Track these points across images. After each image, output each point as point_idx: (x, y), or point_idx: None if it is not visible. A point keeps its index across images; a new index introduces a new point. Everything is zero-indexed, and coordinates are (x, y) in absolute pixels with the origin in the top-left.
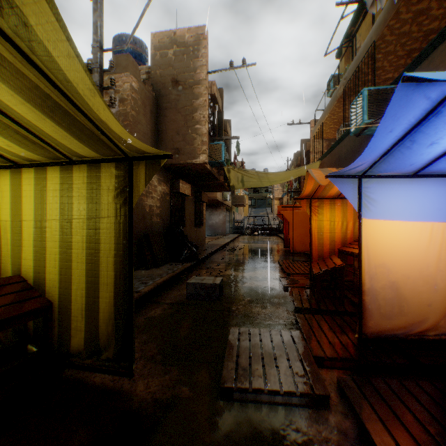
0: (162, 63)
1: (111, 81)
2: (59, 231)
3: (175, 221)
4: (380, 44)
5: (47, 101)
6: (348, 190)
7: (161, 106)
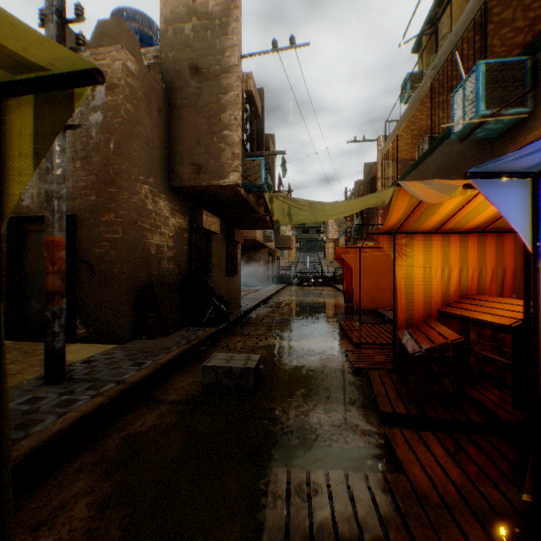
0: (176, 43)
1: (77, 38)
2: None
3: (196, 267)
4: (493, 7)
5: None
6: (510, 203)
7: (174, 104)
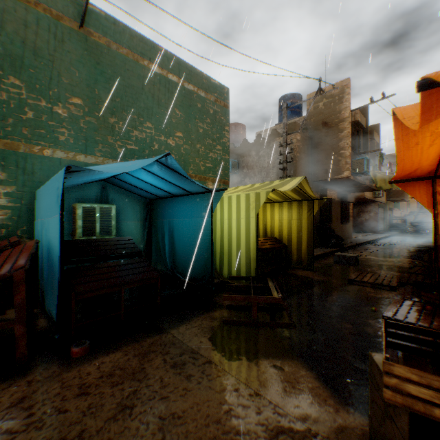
0: (315, 113)
1: (291, 149)
2: (287, 223)
3: (323, 219)
4: None
5: (296, 191)
6: None
7: (314, 142)
